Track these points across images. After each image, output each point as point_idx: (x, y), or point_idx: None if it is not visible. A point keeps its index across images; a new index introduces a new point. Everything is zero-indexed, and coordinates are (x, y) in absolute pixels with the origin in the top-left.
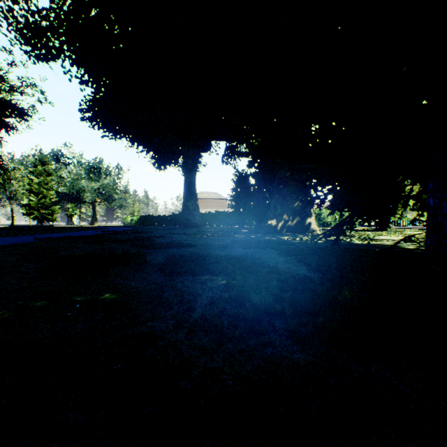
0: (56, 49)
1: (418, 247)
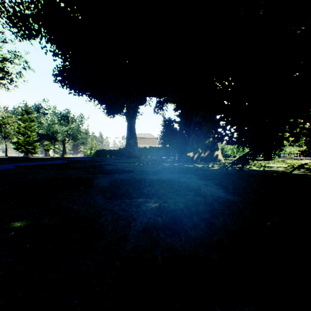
0: (36, 31)
1: (303, 173)
